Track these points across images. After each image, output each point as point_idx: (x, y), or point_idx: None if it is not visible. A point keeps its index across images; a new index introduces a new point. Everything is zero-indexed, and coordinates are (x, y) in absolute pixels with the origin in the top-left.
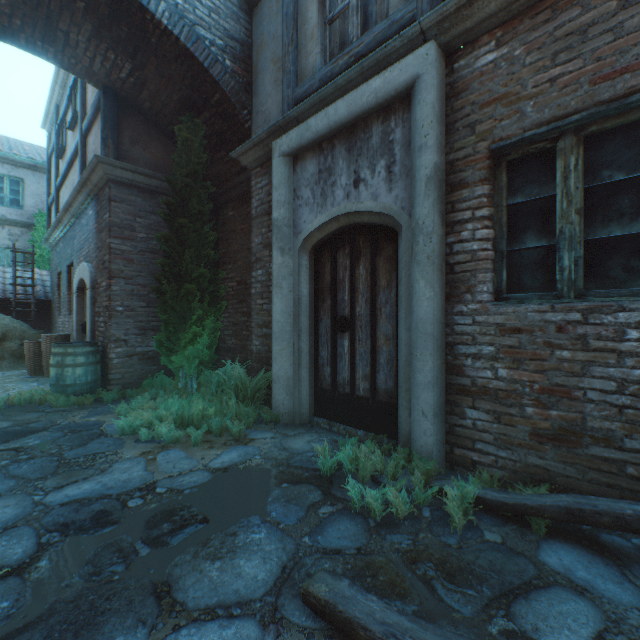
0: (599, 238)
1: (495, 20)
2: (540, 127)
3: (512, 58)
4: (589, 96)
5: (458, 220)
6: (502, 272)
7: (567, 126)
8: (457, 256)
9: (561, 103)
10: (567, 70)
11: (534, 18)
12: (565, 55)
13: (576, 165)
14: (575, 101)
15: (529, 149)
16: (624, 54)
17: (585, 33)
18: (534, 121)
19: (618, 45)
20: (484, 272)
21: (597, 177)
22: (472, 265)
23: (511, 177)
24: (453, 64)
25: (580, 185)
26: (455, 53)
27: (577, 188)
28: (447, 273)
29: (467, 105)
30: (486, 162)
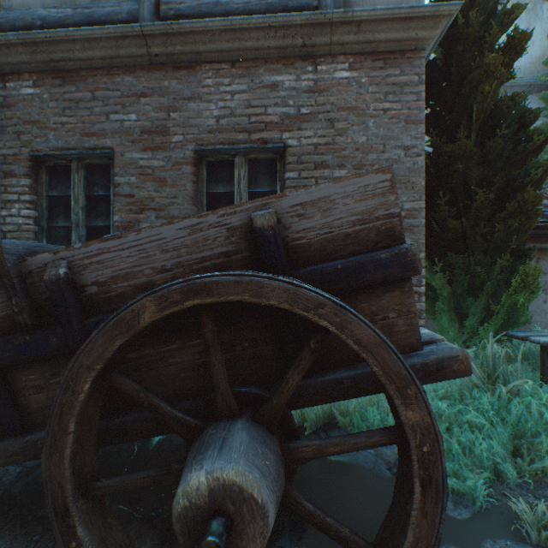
0: (93, 226)
1: (31, 67)
2: (60, 151)
3: (43, 99)
4: (81, 142)
5: (10, 200)
6: (44, 241)
7: (74, 155)
8: (10, 226)
9: (68, 140)
10: (71, 121)
11: (55, 79)
12: (70, 112)
13: (81, 180)
14: (74, 142)
15: (59, 162)
16: (95, 125)
17: (79, 104)
18: (55, 146)
19: (92, 119)
20: (27, 240)
21: (93, 190)
22: (19, 234)
23: (51, 177)
24: (7, 83)
25: (83, 193)
26: (8, 75)
27: (82, 194)
28: (3, 238)
29: (16, 117)
30: (29, 163)
